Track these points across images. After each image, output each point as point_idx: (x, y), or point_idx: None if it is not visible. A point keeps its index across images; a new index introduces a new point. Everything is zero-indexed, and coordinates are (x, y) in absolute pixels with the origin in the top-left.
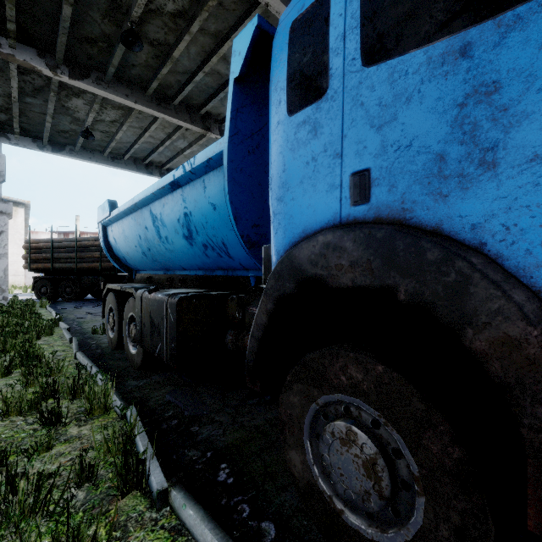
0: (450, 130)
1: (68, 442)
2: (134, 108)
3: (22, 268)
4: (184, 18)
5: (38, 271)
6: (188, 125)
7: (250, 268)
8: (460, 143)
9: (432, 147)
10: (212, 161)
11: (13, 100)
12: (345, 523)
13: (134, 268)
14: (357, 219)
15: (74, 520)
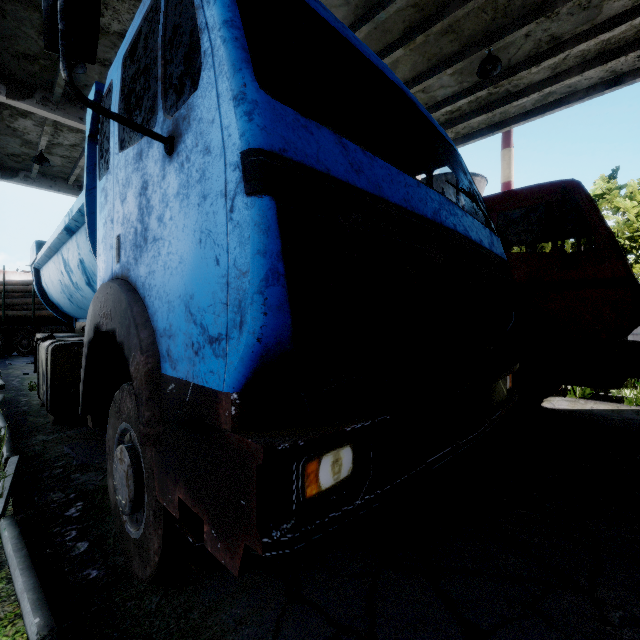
0: (138, 212)
1: None
2: None
3: None
4: None
5: None
6: None
7: None
8: (140, 222)
9: (134, 223)
10: (82, 211)
11: None
12: (126, 531)
13: (73, 316)
14: (117, 275)
15: None
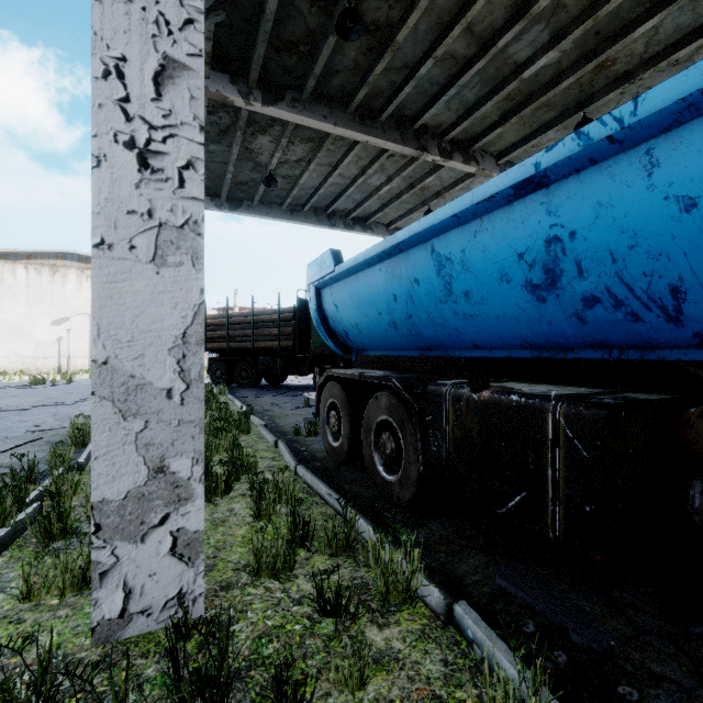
0: None
1: (382, 668)
2: (328, 136)
3: None
4: None
5: (213, 351)
6: (397, 147)
7: None
8: None
9: None
10: None
11: None
12: None
13: (355, 347)
14: None
15: None
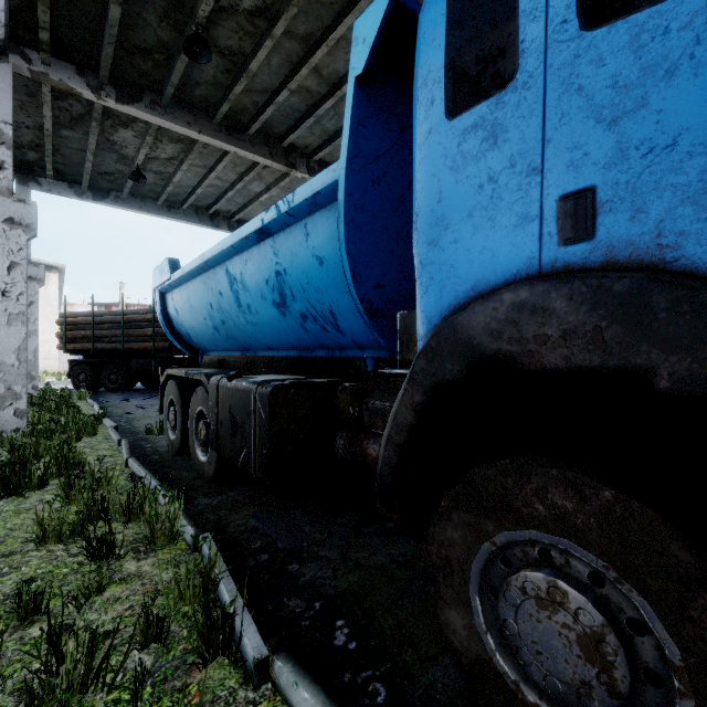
0: None
1: (124, 582)
2: (197, 141)
3: (55, 349)
4: (265, 17)
5: (75, 353)
6: (267, 161)
7: (367, 345)
8: None
9: None
10: (319, 196)
11: (46, 133)
12: None
13: (200, 349)
14: (571, 266)
15: (145, 703)
